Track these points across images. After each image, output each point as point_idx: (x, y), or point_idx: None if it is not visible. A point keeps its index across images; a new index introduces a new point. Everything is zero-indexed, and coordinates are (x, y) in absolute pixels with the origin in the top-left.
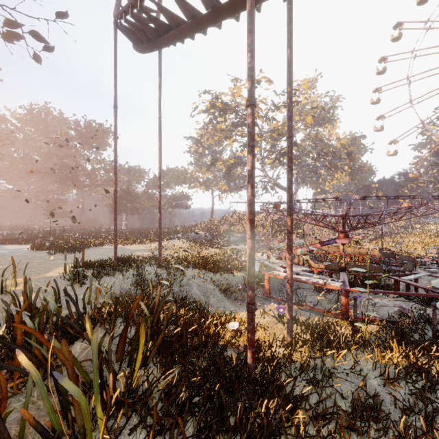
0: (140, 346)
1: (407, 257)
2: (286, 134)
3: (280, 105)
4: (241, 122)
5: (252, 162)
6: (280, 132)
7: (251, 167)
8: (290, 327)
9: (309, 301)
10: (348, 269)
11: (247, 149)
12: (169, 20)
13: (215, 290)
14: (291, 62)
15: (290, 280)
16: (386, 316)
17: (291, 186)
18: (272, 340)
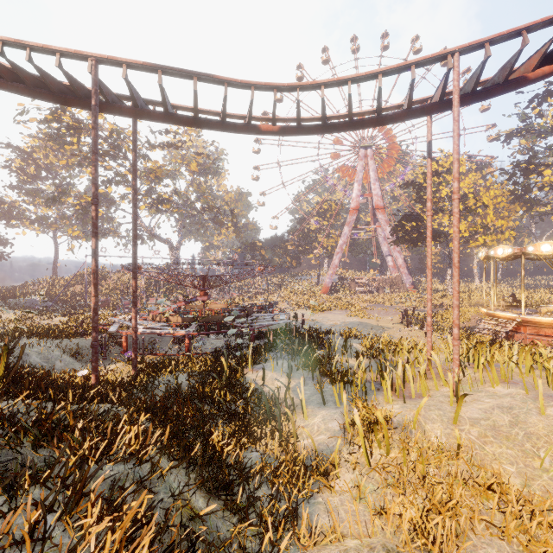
0: (1, 370)
1: (249, 308)
2: (132, 216)
3: (157, 146)
4: (103, 151)
5: (96, 244)
6: (158, 175)
7: (95, 246)
8: (135, 363)
9: (163, 349)
10: (199, 320)
11: (92, 234)
12: (2, 73)
13: (62, 355)
14: (136, 162)
15: (135, 327)
16: (217, 349)
17: (135, 256)
18: (119, 376)
